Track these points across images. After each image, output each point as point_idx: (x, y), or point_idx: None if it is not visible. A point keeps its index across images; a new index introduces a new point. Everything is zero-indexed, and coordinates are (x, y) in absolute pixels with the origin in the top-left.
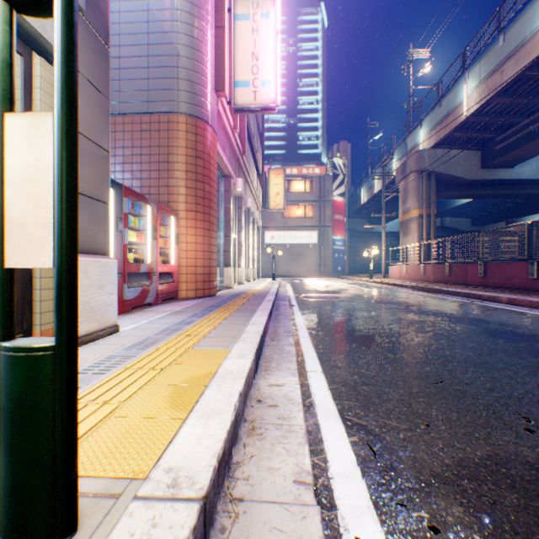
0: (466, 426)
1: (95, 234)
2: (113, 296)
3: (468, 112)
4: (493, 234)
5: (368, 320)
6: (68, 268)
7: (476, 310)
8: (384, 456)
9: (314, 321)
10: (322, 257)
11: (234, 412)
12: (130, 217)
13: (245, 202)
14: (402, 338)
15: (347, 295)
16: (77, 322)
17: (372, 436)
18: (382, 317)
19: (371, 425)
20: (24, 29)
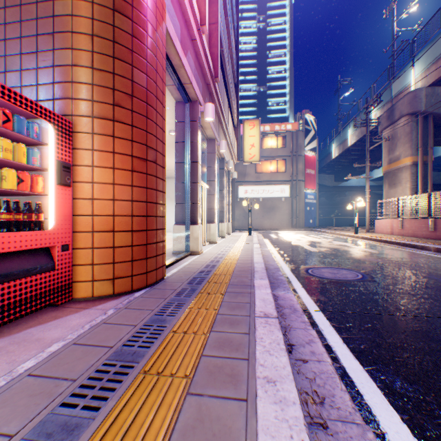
0: None
1: None
2: None
3: None
4: None
5: None
6: None
7: None
8: None
9: None
10: (294, 210)
11: None
12: None
13: (218, 147)
14: None
15: (368, 267)
16: None
17: None
18: None
19: None
20: None
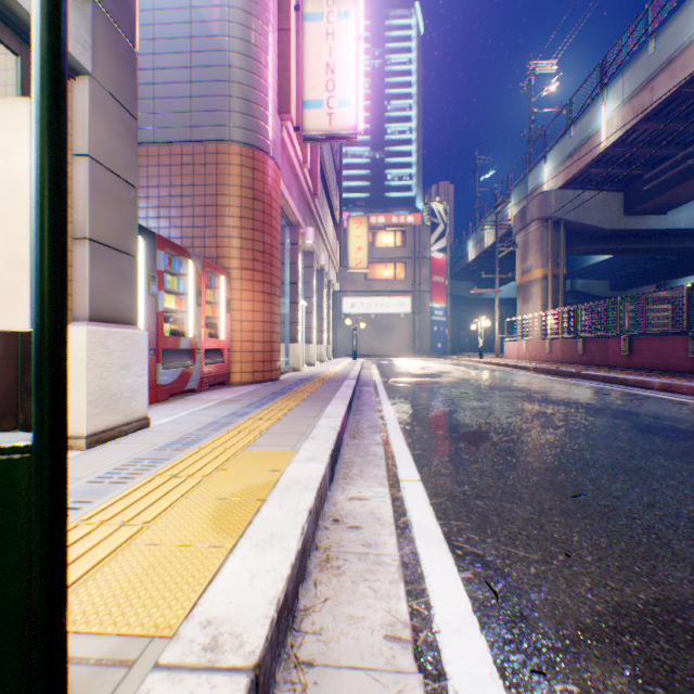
0: (622, 557)
1: (117, 296)
2: (141, 380)
3: (608, 141)
4: (642, 300)
5: (479, 412)
6: (52, 329)
7: (620, 399)
8: (510, 600)
9: (408, 413)
10: (416, 330)
11: (301, 537)
12: (166, 276)
13: (317, 259)
14: (526, 435)
15: (450, 379)
16: (65, 410)
17: (492, 571)
18: (498, 407)
19: (490, 555)
20: (19, 18)
